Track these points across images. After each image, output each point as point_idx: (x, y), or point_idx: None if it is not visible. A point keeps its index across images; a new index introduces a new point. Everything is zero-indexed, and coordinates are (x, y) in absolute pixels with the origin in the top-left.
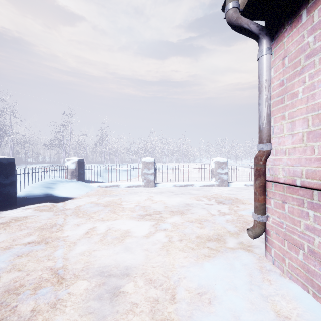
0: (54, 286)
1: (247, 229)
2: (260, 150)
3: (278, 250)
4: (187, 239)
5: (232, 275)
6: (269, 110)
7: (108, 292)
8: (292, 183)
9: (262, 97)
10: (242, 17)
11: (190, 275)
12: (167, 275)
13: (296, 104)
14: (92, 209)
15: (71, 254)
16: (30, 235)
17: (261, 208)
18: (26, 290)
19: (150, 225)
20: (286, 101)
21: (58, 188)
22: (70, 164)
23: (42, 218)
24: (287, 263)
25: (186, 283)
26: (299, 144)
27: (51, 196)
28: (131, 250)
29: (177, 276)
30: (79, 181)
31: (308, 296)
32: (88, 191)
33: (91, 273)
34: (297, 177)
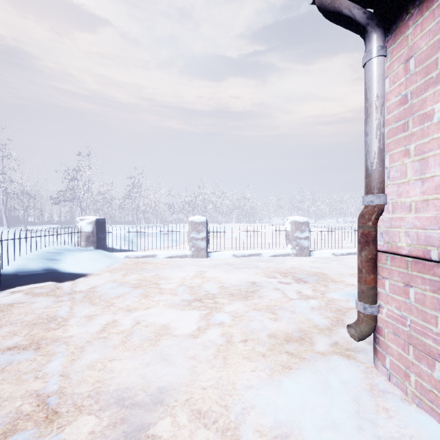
0: (39, 427)
1: (347, 325)
2: (368, 205)
3: (396, 359)
4: (255, 340)
5: (328, 401)
6: (382, 143)
7: (128, 437)
8: (423, 257)
9: (371, 122)
10: None
11: (262, 402)
12: (225, 402)
13: (428, 131)
14: (114, 292)
15: (75, 367)
16: (13, 335)
17: (369, 294)
18: None
19: (199, 317)
20: (410, 127)
21: (65, 261)
22: (85, 225)
23: (37, 307)
24: (412, 381)
25: (255, 418)
26: (435, 195)
27: (55, 272)
28: (169, 359)
29: (241, 405)
30: (99, 249)
31: None
32: (110, 265)
33: (102, 400)
34: (431, 247)
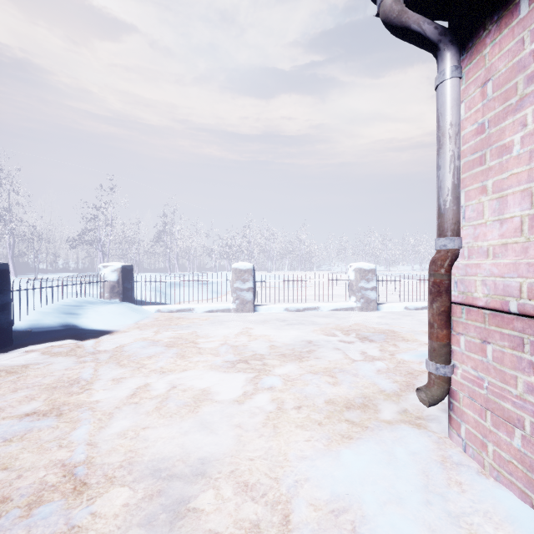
0: (67, 499)
1: (417, 389)
2: (440, 249)
3: (473, 427)
4: (311, 406)
5: (393, 473)
6: (457, 178)
7: (167, 510)
8: (501, 309)
9: (444, 154)
10: (408, 11)
11: (317, 474)
12: (276, 474)
13: (507, 165)
14: (145, 352)
15: (103, 436)
16: (31, 400)
17: (442, 353)
18: (14, 508)
19: (245, 381)
20: (488, 161)
21: (87, 315)
22: (109, 273)
23: (55, 368)
24: (490, 451)
25: (310, 491)
26: (514, 238)
27: (74, 328)
28: (211, 427)
29: (294, 477)
30: (125, 302)
31: (533, 514)
32: (138, 320)
33: (136, 471)
34: (510, 298)
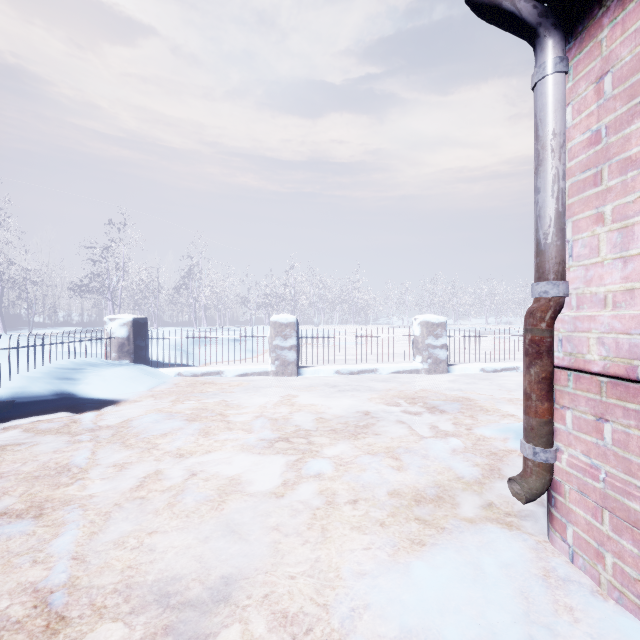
0: None
1: (509, 479)
2: (540, 297)
3: (583, 531)
4: (370, 500)
5: (482, 596)
6: (562, 203)
7: None
8: (626, 376)
9: (545, 172)
10: None
11: (381, 599)
12: (325, 599)
13: (634, 185)
14: (158, 428)
15: (95, 545)
16: (3, 495)
17: (542, 432)
18: None
19: (285, 466)
20: (606, 180)
21: (87, 381)
22: (118, 327)
23: (41, 450)
24: (608, 565)
25: (371, 624)
26: None
27: (70, 398)
28: (240, 530)
29: (349, 604)
30: (137, 364)
31: None
32: (153, 386)
33: (135, 598)
34: (639, 362)
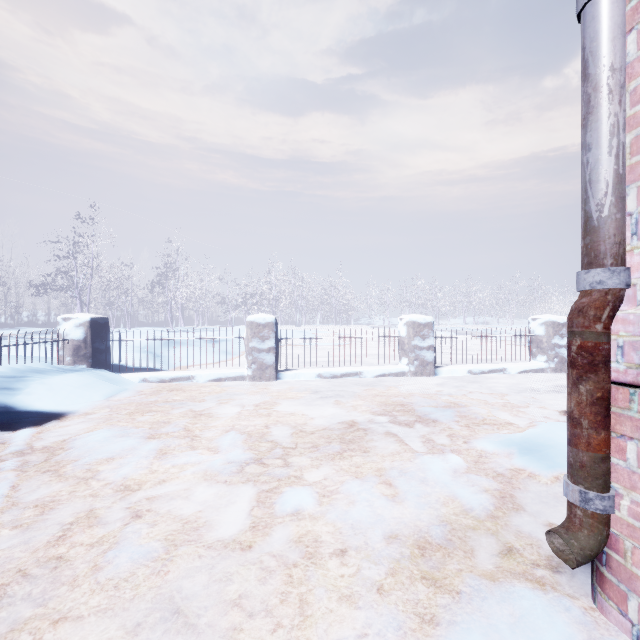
0: None
1: (548, 531)
2: (591, 289)
3: None
4: (362, 550)
5: None
6: (622, 163)
7: None
8: None
9: (599, 121)
10: None
11: None
12: None
13: None
14: (105, 450)
15: None
16: None
17: (597, 472)
18: None
19: (256, 499)
20: None
21: (29, 391)
22: (72, 328)
23: None
24: None
25: None
26: None
27: (6, 411)
28: (187, 609)
29: None
30: (96, 369)
31: None
32: (112, 395)
33: None
34: None
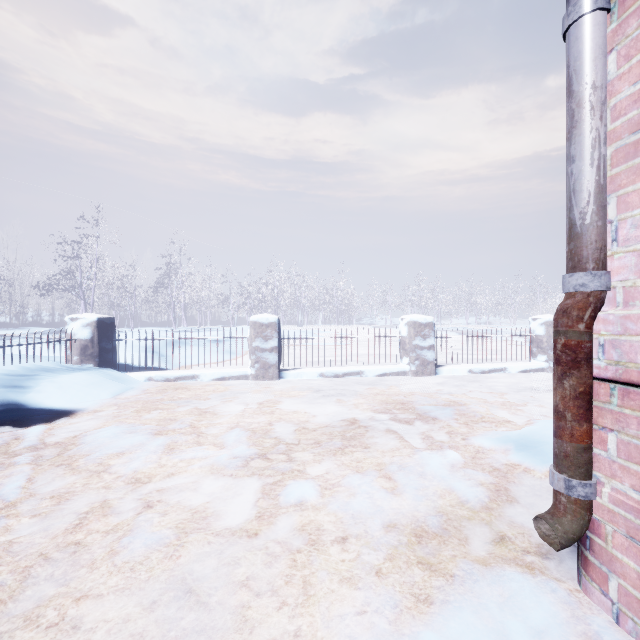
0: None
1: (535, 517)
2: (575, 291)
3: (634, 587)
4: (362, 538)
5: None
6: (603, 174)
7: None
8: None
9: (582, 135)
10: None
11: None
12: None
13: None
14: (115, 445)
15: None
16: None
17: (580, 461)
18: None
19: (261, 491)
20: None
21: (39, 389)
22: (80, 328)
23: None
24: None
25: None
26: None
27: (18, 409)
28: (199, 589)
29: None
30: (102, 368)
31: None
32: (118, 393)
33: None
34: None
